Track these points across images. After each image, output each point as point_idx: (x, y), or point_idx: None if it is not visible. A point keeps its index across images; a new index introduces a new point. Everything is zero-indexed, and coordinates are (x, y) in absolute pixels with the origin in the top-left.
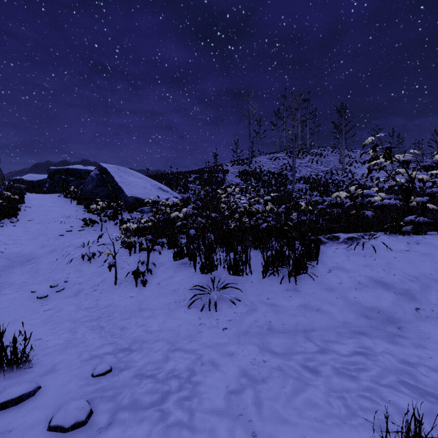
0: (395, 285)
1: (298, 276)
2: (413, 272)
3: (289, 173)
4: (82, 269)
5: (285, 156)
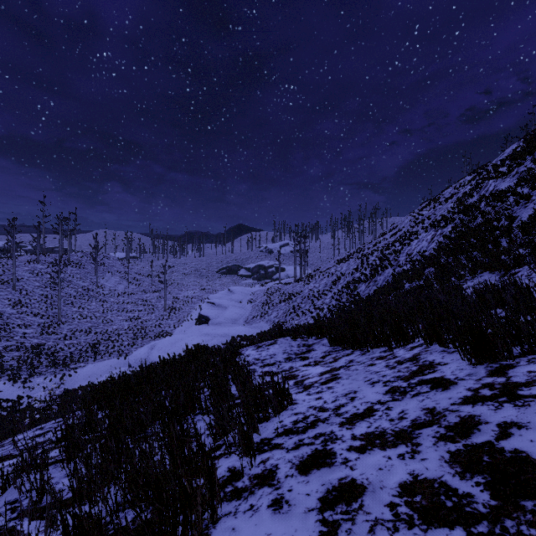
0: (89, 374)
1: (73, 377)
2: (93, 371)
3: (54, 292)
4: (1, 396)
5: (47, 268)
